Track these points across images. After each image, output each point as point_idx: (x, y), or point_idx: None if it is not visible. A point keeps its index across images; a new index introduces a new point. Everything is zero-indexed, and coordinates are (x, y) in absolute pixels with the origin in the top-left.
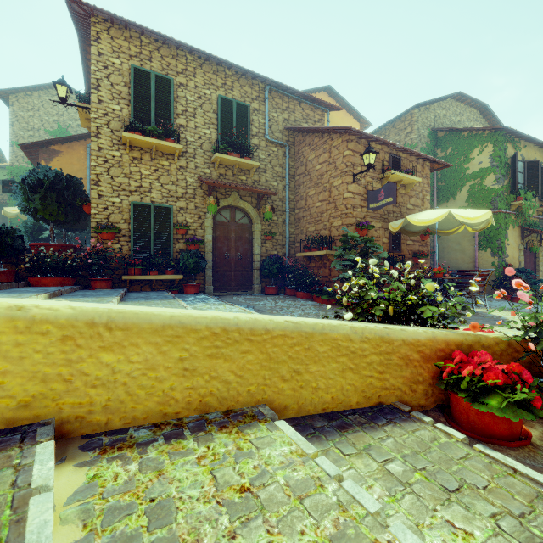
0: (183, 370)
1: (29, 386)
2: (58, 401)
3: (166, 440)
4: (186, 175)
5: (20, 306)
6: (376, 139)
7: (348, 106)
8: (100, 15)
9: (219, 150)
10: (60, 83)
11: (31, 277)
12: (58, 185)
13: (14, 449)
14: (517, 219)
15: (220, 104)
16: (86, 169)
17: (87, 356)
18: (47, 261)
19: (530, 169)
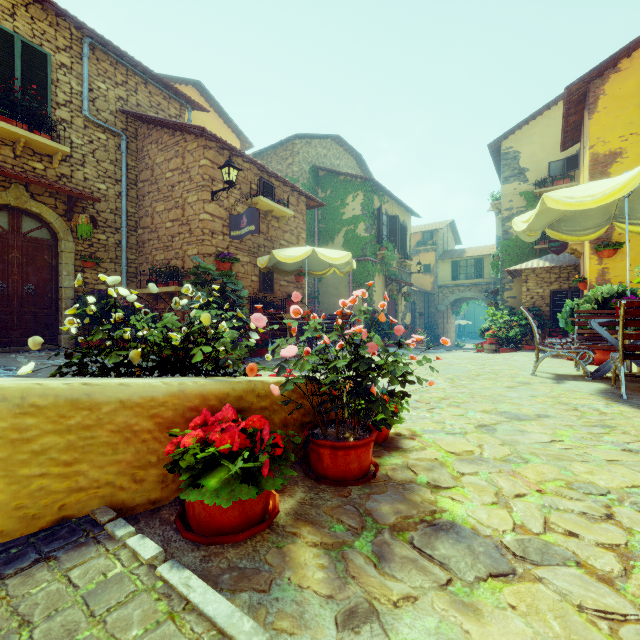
0: None
1: None
2: None
3: None
4: None
5: None
6: (241, 154)
7: (225, 115)
8: None
9: None
10: None
11: None
12: None
13: None
14: (382, 268)
15: None
16: None
17: None
18: None
19: (392, 223)
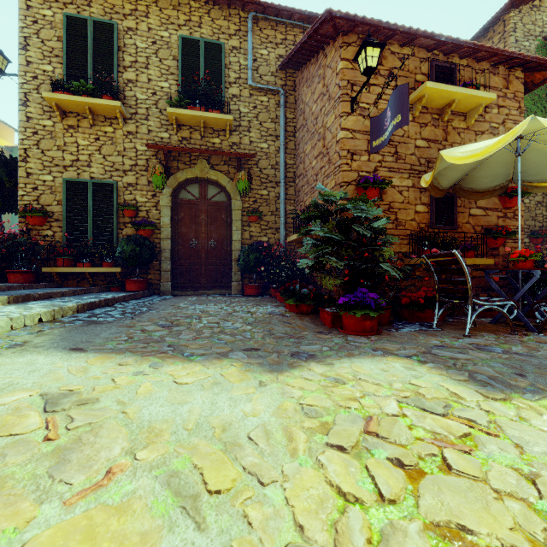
0: None
1: None
2: None
3: None
4: (136, 142)
5: None
6: (391, 30)
7: None
8: None
9: (175, 105)
10: None
11: None
12: None
13: None
14: None
15: (181, 47)
16: None
17: None
18: None
19: None
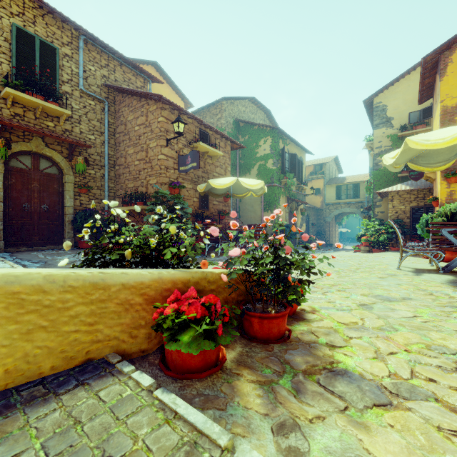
0: None
1: None
2: None
3: None
4: None
5: None
6: (186, 113)
7: (174, 85)
8: None
9: (12, 85)
10: None
11: None
12: None
13: None
14: (285, 191)
15: (15, 34)
16: None
17: None
18: None
19: (292, 159)
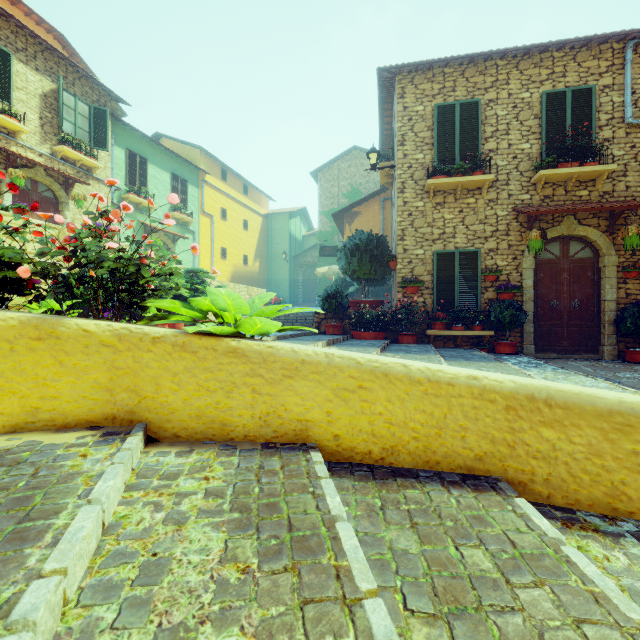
0: (638, 465)
1: (482, 444)
2: (504, 463)
3: (639, 541)
4: (496, 208)
5: (474, 376)
6: None
7: None
8: (405, 70)
9: (544, 165)
10: (372, 152)
11: (354, 331)
12: (369, 246)
13: (495, 495)
14: None
15: (544, 104)
16: (379, 223)
17: (528, 428)
18: (366, 317)
19: None
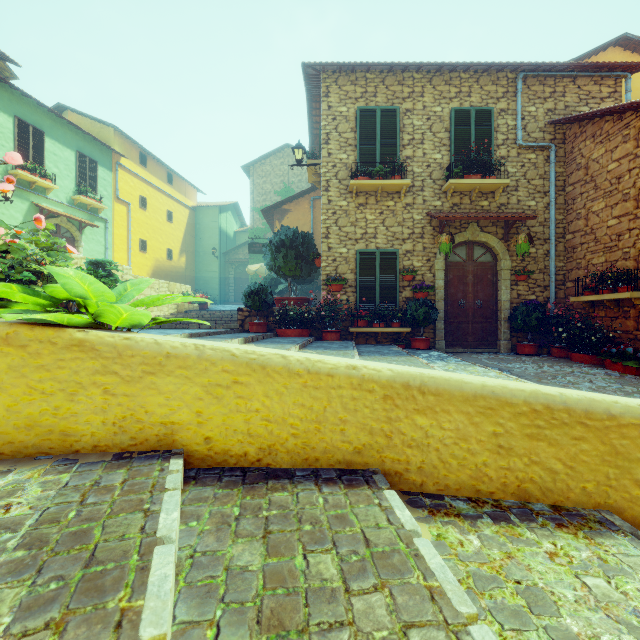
0: (497, 446)
1: (360, 436)
2: (381, 454)
3: (494, 520)
4: (412, 212)
5: (354, 366)
6: None
7: None
8: (329, 69)
9: (453, 175)
10: (297, 147)
11: (278, 329)
12: (295, 242)
13: (366, 489)
14: None
15: (453, 119)
16: (309, 222)
17: (404, 417)
18: (290, 314)
19: None
